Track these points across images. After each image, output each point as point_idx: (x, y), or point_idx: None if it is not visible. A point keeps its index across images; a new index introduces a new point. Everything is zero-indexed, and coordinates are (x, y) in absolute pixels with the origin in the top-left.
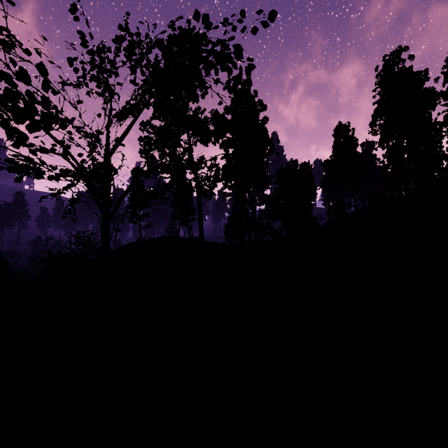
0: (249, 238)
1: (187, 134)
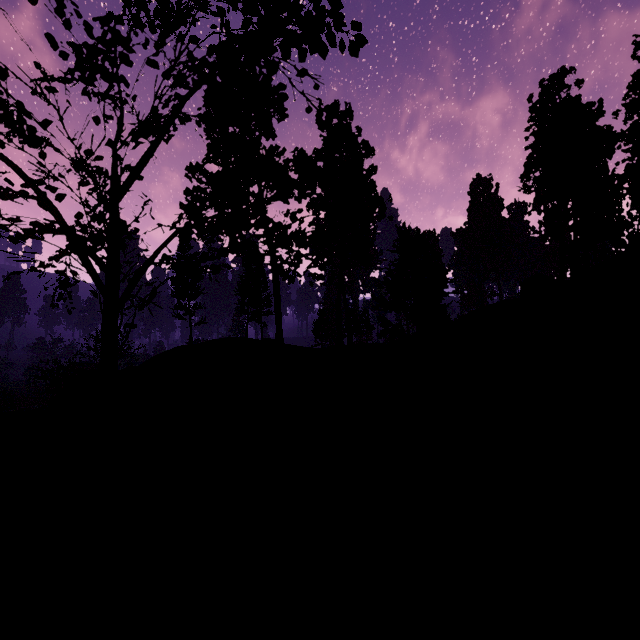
0: (349, 340)
1: (259, 186)
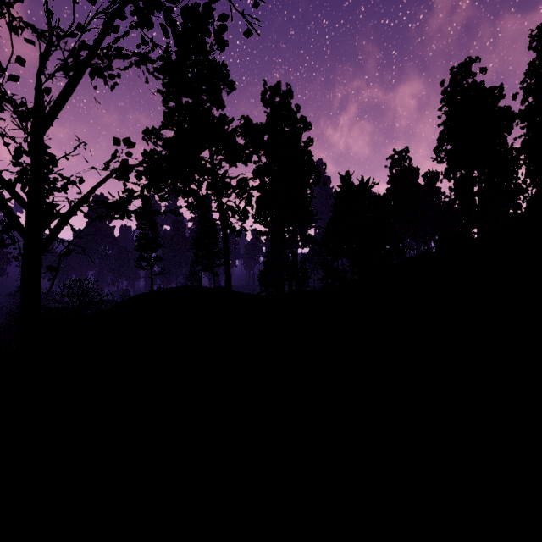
0: (290, 288)
1: (210, 150)
